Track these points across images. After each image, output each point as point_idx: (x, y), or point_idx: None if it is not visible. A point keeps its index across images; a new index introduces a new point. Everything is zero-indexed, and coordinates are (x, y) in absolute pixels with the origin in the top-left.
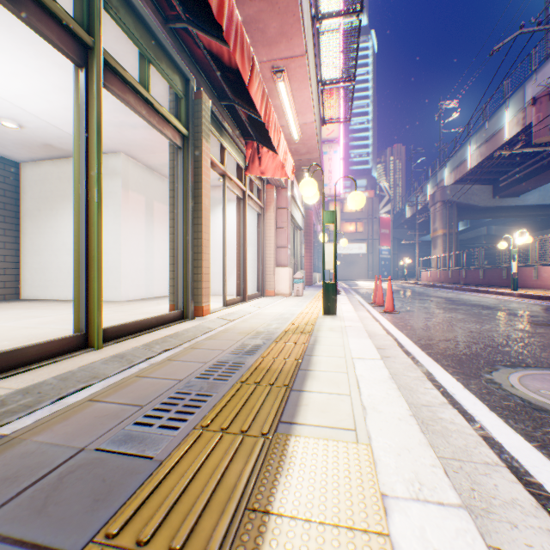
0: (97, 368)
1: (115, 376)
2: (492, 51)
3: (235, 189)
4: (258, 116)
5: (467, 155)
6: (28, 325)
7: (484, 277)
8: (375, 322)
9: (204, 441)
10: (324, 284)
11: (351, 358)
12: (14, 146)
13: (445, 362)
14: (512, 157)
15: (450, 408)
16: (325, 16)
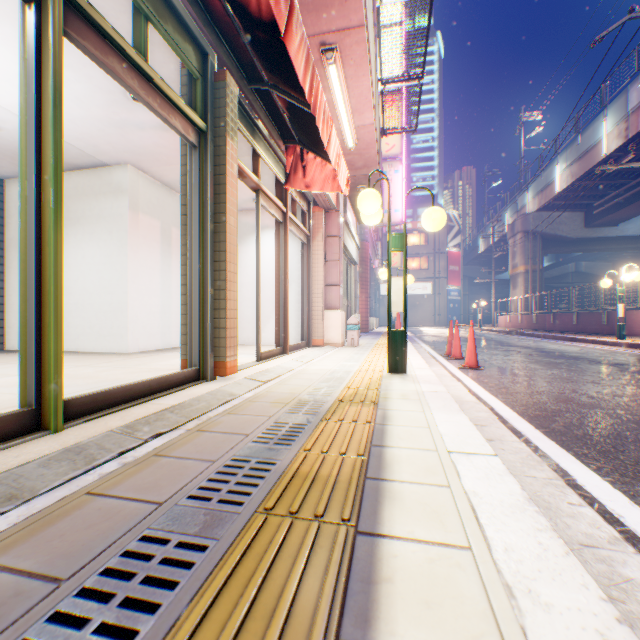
0: (25, 476)
1: (51, 494)
2: (594, 41)
3: (272, 209)
4: (301, 103)
5: (554, 176)
6: None
7: (578, 322)
8: (457, 382)
9: None
10: (390, 331)
11: (448, 453)
12: None
13: (578, 449)
14: (610, 178)
15: (634, 553)
16: None
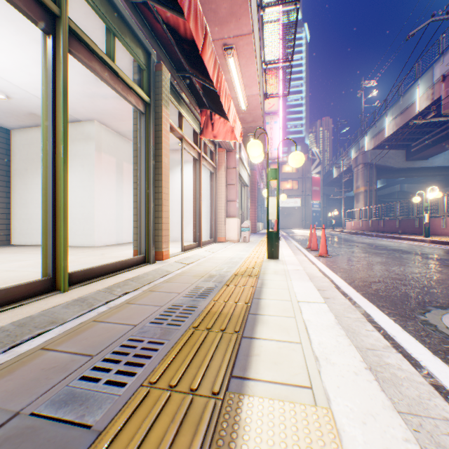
0: (57, 312)
1: (73, 321)
2: (408, 36)
3: (191, 151)
4: (211, 85)
5: (384, 125)
6: (9, 268)
7: (399, 226)
8: (312, 265)
9: (150, 403)
10: (268, 232)
11: (297, 302)
12: (4, 115)
13: (380, 303)
14: (422, 127)
15: (395, 352)
16: (268, 5)
